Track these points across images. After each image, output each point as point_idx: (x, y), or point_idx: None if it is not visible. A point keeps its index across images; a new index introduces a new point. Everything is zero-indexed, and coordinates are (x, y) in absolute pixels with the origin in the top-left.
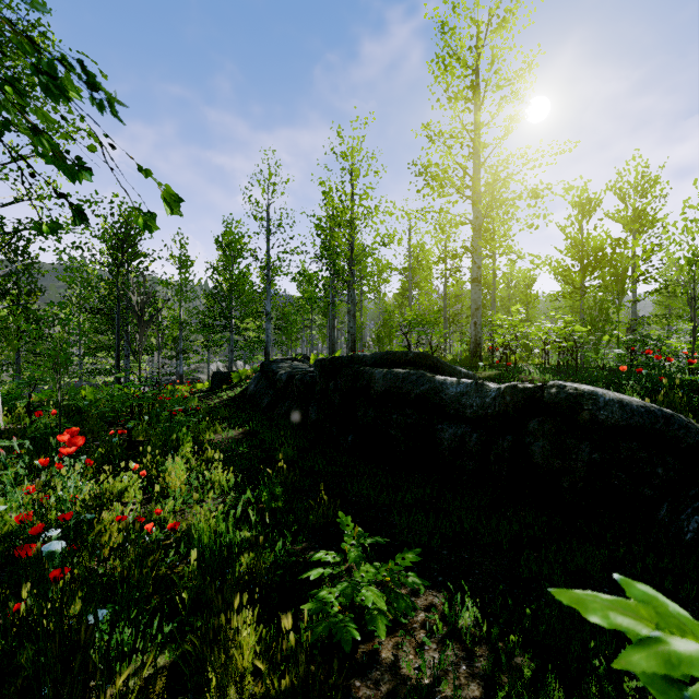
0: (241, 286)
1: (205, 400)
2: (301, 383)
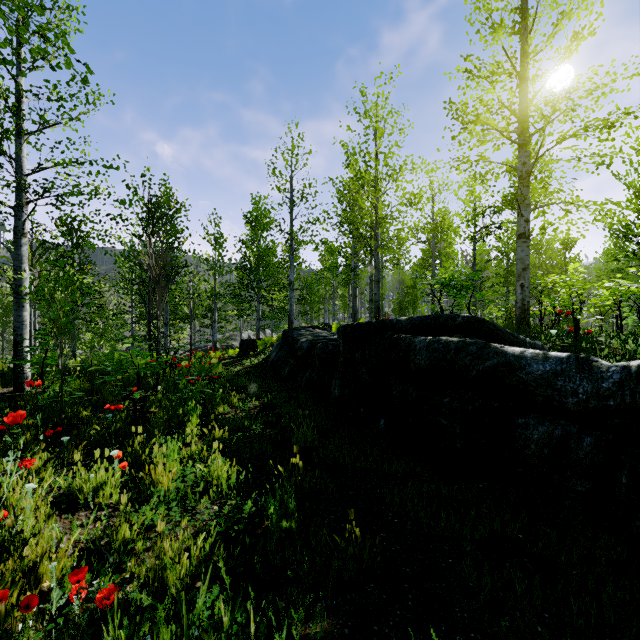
0: (267, 258)
1: (230, 366)
2: (323, 353)
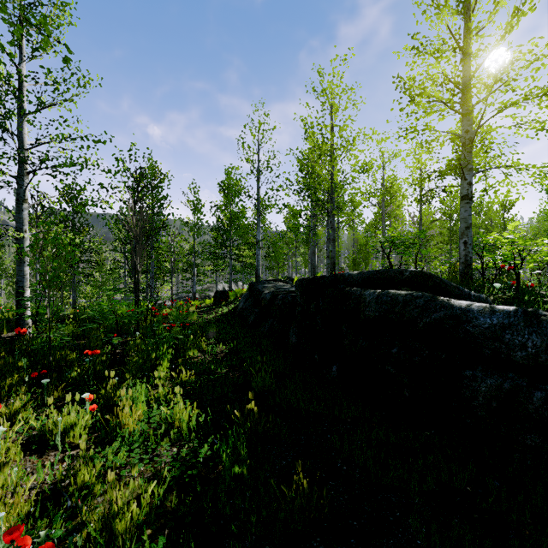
0: (238, 221)
1: (204, 314)
2: (283, 303)
